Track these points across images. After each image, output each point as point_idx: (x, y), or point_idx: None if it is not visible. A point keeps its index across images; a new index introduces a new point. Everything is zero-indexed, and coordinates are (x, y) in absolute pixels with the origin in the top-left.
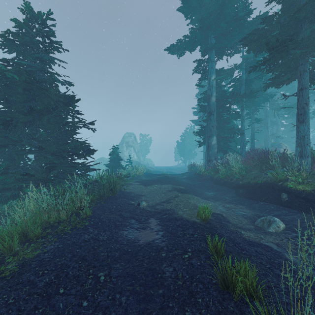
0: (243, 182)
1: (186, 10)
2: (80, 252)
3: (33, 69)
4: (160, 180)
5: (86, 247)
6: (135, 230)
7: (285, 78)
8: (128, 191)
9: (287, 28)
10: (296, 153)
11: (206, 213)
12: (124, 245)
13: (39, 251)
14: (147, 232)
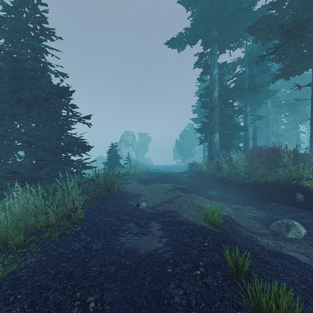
0: (250, 181)
1: (187, 1)
2: (67, 267)
3: (22, 57)
4: (160, 179)
5: (75, 260)
6: (134, 236)
7: (298, 67)
8: (127, 191)
9: (300, 13)
10: (310, 149)
11: (216, 216)
12: (121, 256)
13: (13, 268)
14: (148, 238)
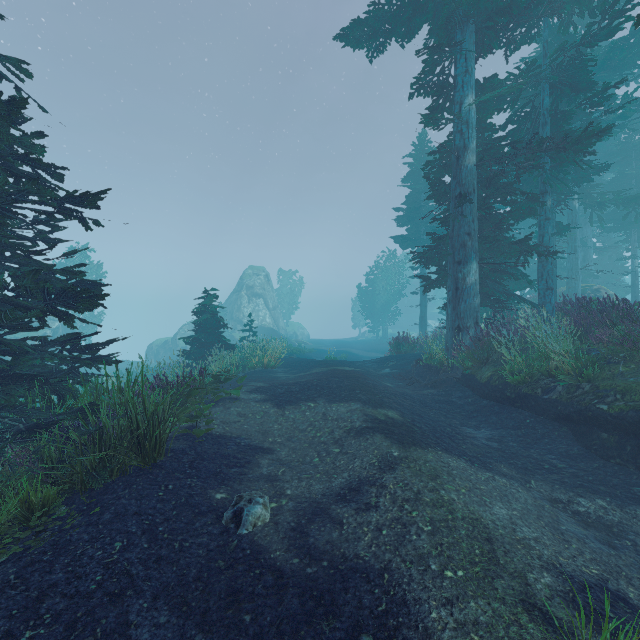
0: (618, 409)
1: None
2: None
3: None
4: (324, 387)
5: None
6: None
7: None
8: (219, 433)
9: None
10: None
11: None
12: None
13: None
14: None
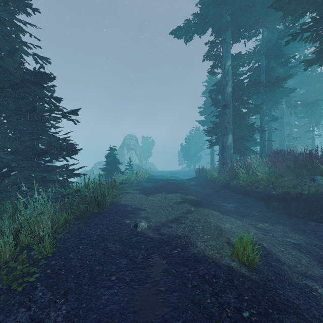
0: (278, 192)
1: None
2: None
3: None
4: (165, 188)
5: None
6: (124, 286)
7: None
8: (124, 203)
9: None
10: None
11: (250, 252)
12: None
13: None
14: (146, 291)
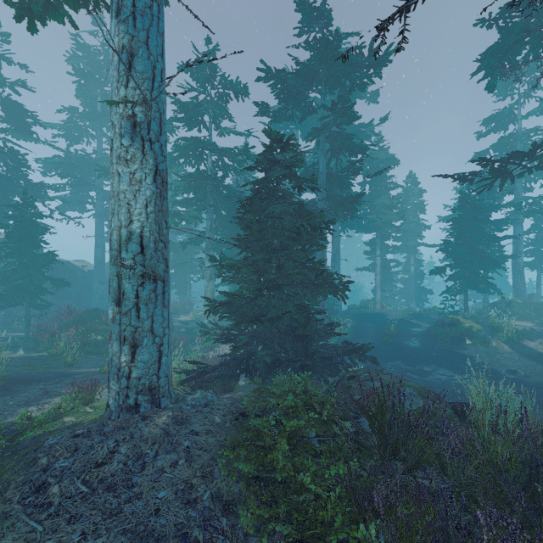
0: None
1: None
2: None
3: None
4: None
5: None
6: None
7: None
8: None
9: None
10: None
11: None
12: None
13: None
14: None
